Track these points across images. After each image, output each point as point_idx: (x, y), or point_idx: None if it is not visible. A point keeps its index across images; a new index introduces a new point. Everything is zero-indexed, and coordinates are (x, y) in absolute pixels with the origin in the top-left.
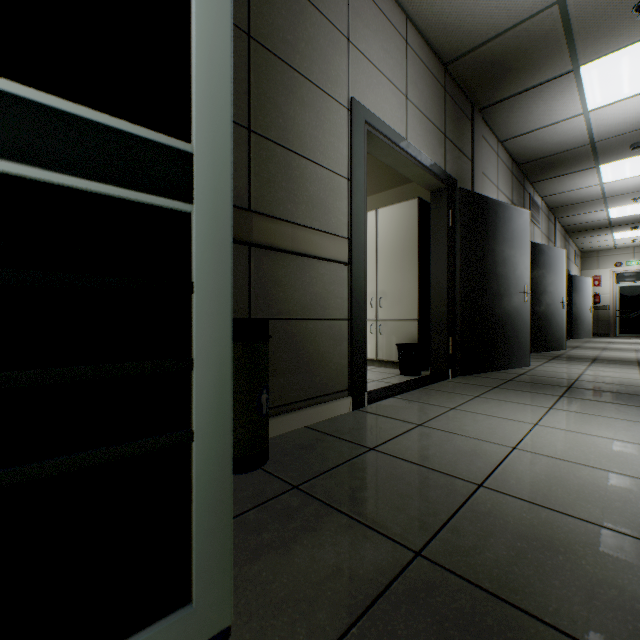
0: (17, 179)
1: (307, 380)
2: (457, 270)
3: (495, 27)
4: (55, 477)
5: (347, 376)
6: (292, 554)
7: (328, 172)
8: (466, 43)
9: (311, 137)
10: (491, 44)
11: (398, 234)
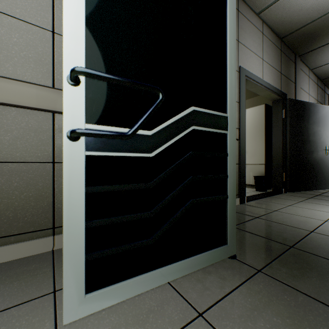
0: (198, 130)
1: None
2: (287, 139)
3: (310, 18)
4: (204, 202)
5: (237, 189)
6: (243, 243)
7: None
8: (293, 28)
9: None
10: (307, 26)
11: (253, 122)
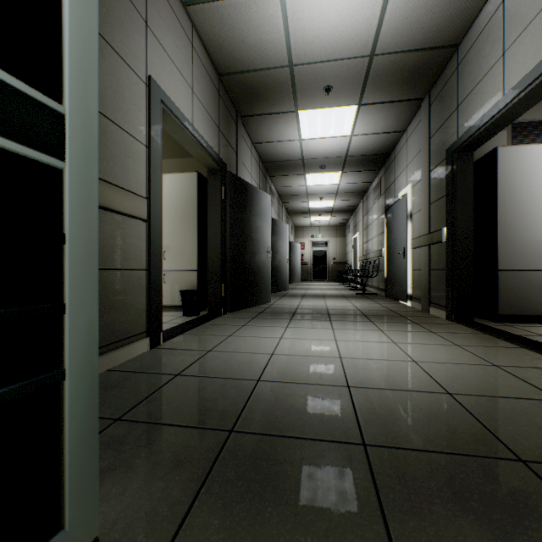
0: None
1: (109, 326)
2: (228, 233)
3: (254, 64)
4: None
5: (146, 320)
6: (135, 467)
7: (129, 136)
8: (235, 66)
9: (113, 99)
10: (251, 74)
11: (181, 198)
